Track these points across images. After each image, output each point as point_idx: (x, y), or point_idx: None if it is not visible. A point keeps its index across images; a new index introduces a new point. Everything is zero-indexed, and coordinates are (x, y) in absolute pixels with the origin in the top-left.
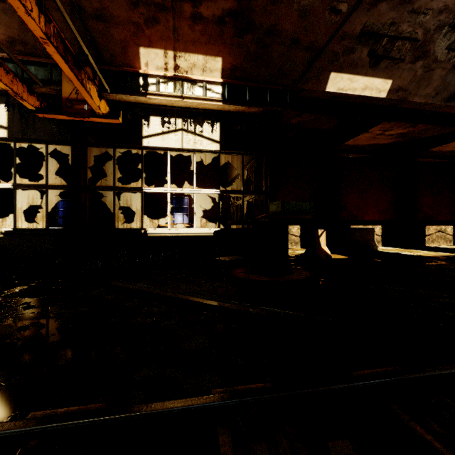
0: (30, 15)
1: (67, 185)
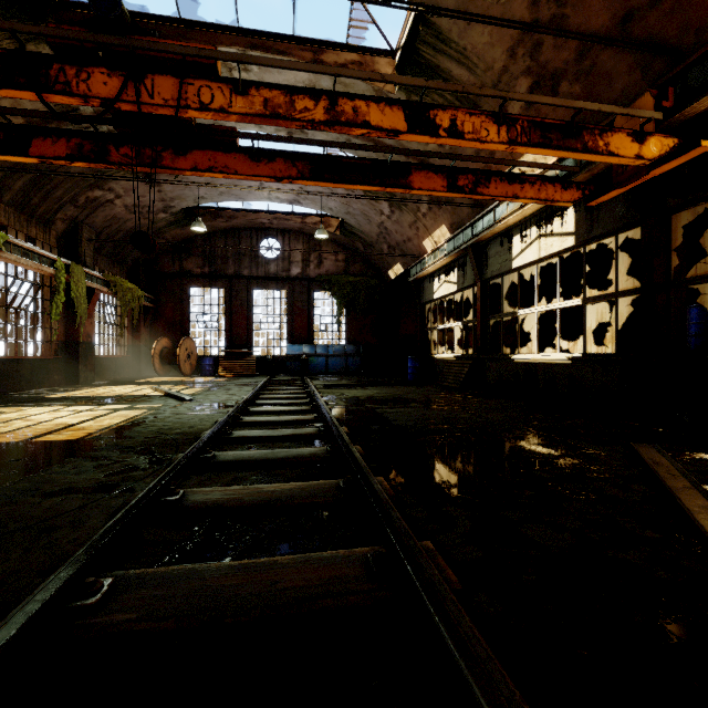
0: (484, 143)
1: (639, 288)
